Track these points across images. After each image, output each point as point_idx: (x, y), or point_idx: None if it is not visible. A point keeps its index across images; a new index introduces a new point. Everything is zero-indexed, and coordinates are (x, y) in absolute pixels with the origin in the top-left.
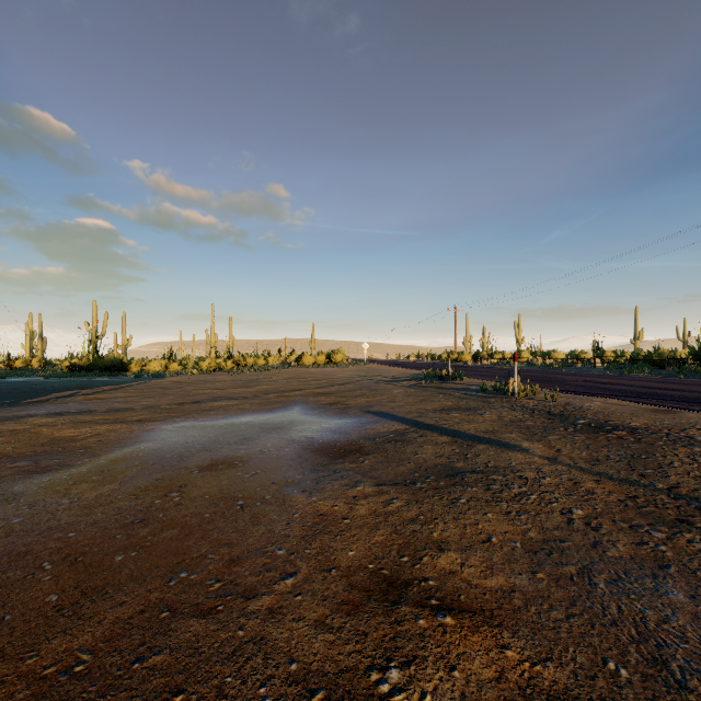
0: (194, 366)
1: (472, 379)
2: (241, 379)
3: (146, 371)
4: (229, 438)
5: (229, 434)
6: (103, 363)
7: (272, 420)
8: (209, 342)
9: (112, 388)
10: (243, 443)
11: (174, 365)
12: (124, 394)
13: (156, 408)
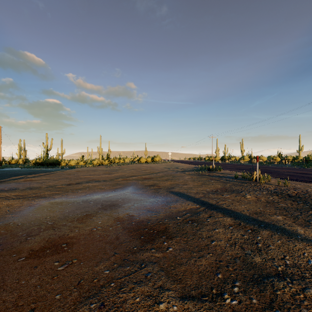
0: (90, 163)
1: (225, 170)
2: (109, 169)
3: (68, 165)
4: (76, 214)
5: (79, 210)
6: (48, 161)
7: (112, 197)
8: (99, 152)
9: (44, 174)
10: (83, 219)
11: (81, 162)
12: (46, 178)
13: (53, 187)
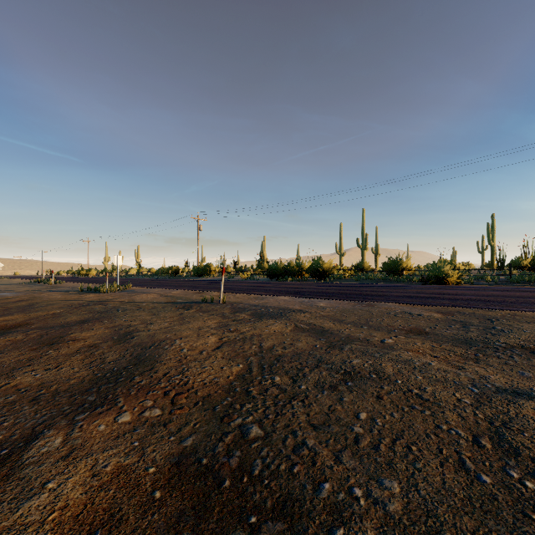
0: None
1: None
2: None
3: None
4: None
5: None
6: None
7: None
8: None
9: None
10: None
11: None
12: None
13: None
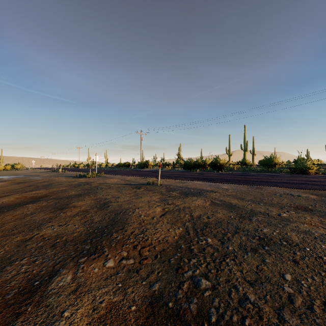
0: None
1: None
2: None
3: None
4: None
5: None
6: None
7: None
8: None
9: None
10: None
11: None
12: None
13: None
